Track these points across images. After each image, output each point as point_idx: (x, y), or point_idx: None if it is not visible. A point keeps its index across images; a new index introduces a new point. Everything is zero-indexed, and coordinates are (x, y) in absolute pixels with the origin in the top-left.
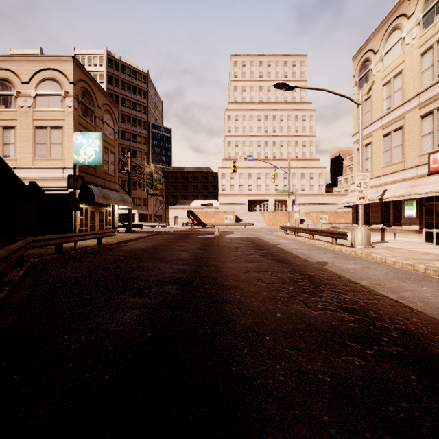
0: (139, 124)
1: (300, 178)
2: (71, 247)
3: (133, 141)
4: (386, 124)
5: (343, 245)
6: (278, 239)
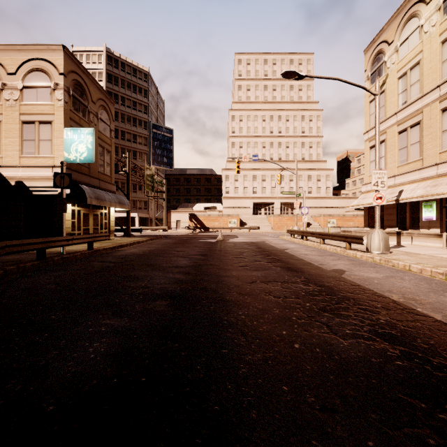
0: (140, 124)
1: (307, 180)
2: (58, 253)
3: (133, 142)
4: (402, 120)
5: (358, 251)
6: (285, 243)
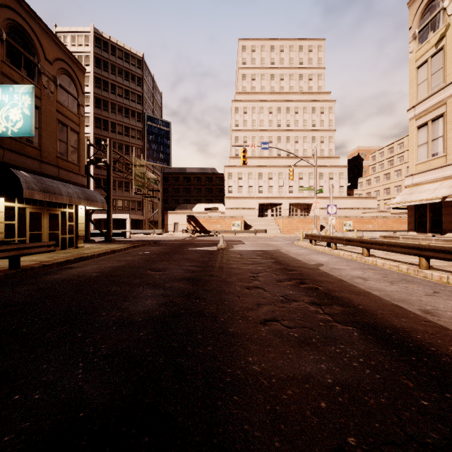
0: (133, 115)
1: (318, 178)
2: None
3: (125, 135)
4: None
5: (444, 271)
6: (309, 253)
